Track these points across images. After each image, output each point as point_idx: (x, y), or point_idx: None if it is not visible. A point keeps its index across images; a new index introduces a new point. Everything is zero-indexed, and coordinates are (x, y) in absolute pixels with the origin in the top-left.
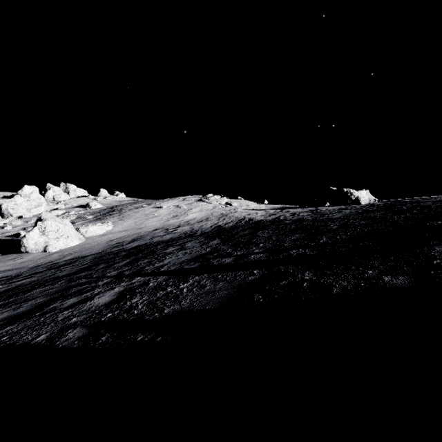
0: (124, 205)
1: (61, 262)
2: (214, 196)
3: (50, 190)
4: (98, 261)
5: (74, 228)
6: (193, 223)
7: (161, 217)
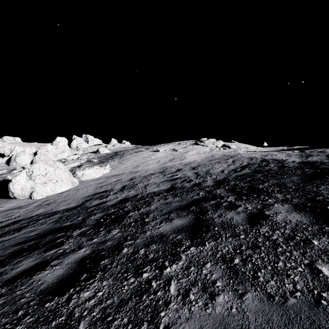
0: (126, 150)
1: (20, 222)
2: (209, 139)
3: (74, 140)
4: (48, 233)
5: (68, 171)
6: (195, 166)
7: (157, 160)
